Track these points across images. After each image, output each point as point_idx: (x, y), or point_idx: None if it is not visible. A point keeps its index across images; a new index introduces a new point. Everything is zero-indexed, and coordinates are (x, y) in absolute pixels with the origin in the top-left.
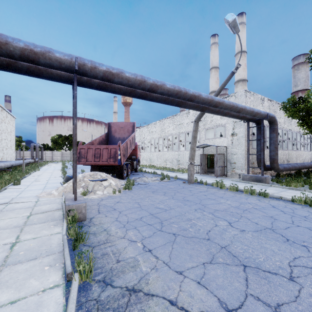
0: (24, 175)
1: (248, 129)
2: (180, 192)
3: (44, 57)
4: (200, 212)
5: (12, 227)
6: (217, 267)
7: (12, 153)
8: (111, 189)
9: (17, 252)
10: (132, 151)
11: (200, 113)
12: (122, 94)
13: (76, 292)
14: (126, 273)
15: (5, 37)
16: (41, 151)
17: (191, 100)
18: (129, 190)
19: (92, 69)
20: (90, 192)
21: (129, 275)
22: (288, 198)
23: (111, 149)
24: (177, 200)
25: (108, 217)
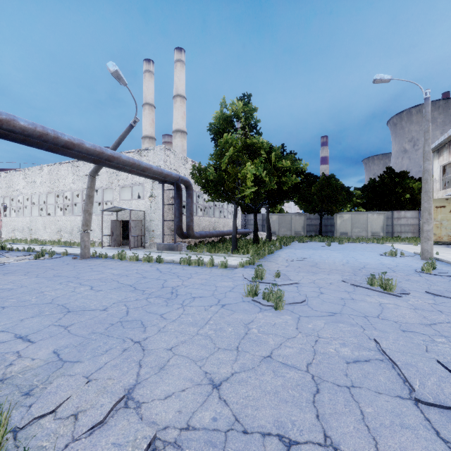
0: None
1: (163, 192)
2: (56, 269)
3: None
4: (65, 284)
5: None
6: (37, 318)
7: None
8: None
9: None
10: None
11: (96, 166)
12: None
13: None
14: None
15: None
16: None
17: (68, 147)
18: None
19: None
20: None
21: None
22: (178, 261)
23: None
24: (42, 278)
25: None
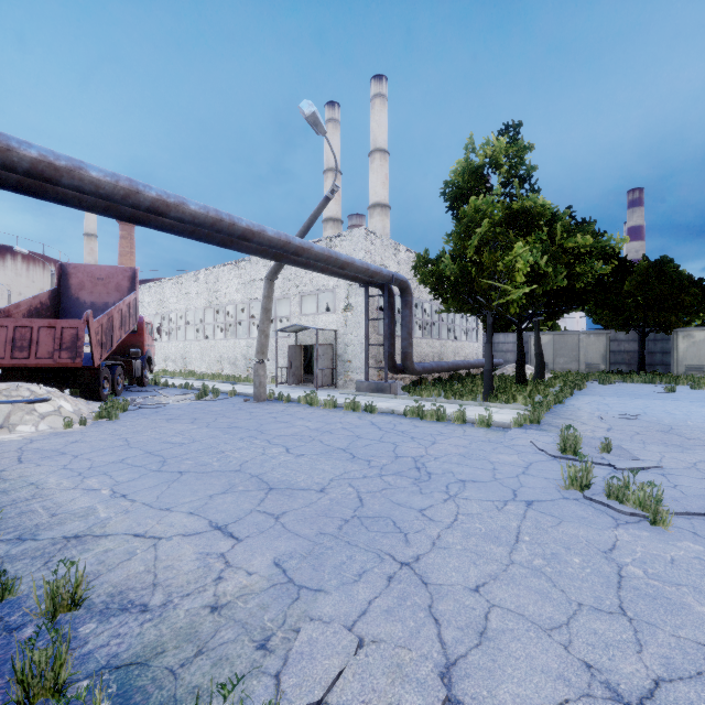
0: None
1: (366, 300)
2: (229, 417)
3: None
4: (248, 440)
5: None
6: (230, 495)
7: None
8: (62, 420)
9: None
10: (132, 338)
11: (276, 264)
12: (86, 209)
13: None
14: (67, 524)
15: None
16: None
17: (246, 238)
18: (111, 420)
19: (0, 151)
20: None
21: (72, 524)
22: (401, 411)
23: (64, 329)
24: (215, 428)
25: (45, 466)
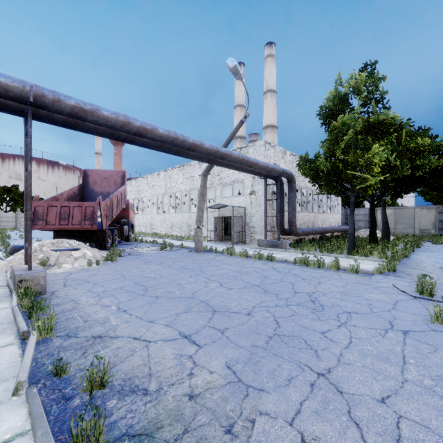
0: None
1: (265, 187)
2: (181, 261)
3: None
4: (195, 277)
5: None
6: (189, 314)
7: None
8: (86, 261)
9: None
10: (122, 212)
11: (209, 165)
12: (100, 135)
13: (34, 341)
14: (94, 327)
15: None
16: None
17: (192, 149)
18: (113, 262)
19: (55, 102)
20: (53, 266)
21: (97, 328)
22: (292, 260)
23: (86, 207)
24: (174, 269)
25: (78, 289)
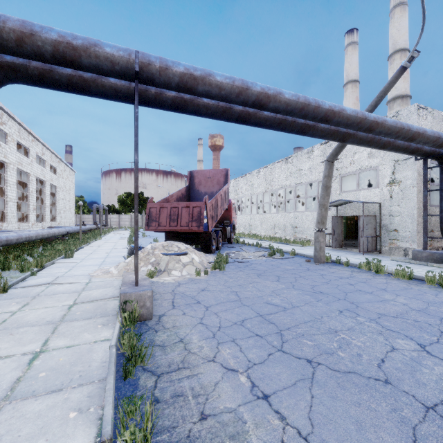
0: (80, 245)
1: (425, 171)
2: (305, 278)
3: (87, 55)
4: (351, 316)
5: (43, 324)
6: None
7: (71, 217)
8: (194, 268)
9: (36, 372)
10: (225, 213)
11: (337, 147)
12: (210, 116)
13: None
14: None
15: (30, 24)
16: (105, 214)
17: (327, 119)
18: (220, 270)
19: (162, 71)
20: (163, 272)
21: None
22: None
23: (193, 208)
24: (302, 291)
25: (188, 316)
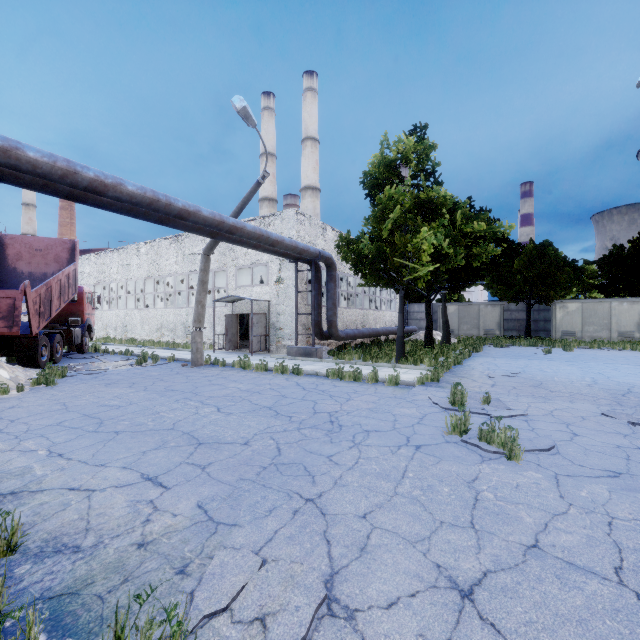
0: None
1: (296, 274)
2: (166, 380)
3: None
4: (183, 402)
5: None
6: (162, 451)
7: None
8: None
9: None
10: (71, 307)
11: (212, 241)
12: (23, 186)
13: None
14: (3, 482)
15: None
16: None
17: (182, 217)
18: (49, 386)
19: None
20: None
21: (9, 483)
22: (324, 373)
23: None
24: (152, 392)
25: None
